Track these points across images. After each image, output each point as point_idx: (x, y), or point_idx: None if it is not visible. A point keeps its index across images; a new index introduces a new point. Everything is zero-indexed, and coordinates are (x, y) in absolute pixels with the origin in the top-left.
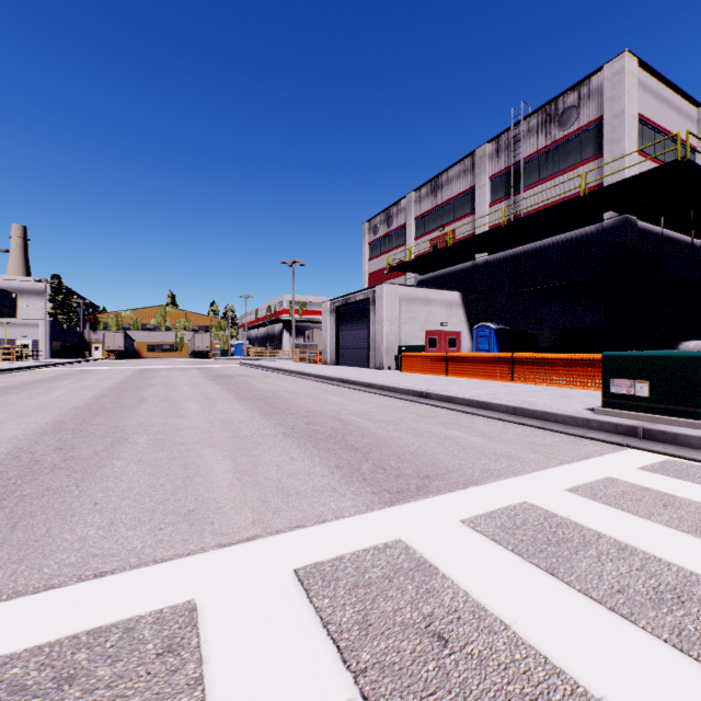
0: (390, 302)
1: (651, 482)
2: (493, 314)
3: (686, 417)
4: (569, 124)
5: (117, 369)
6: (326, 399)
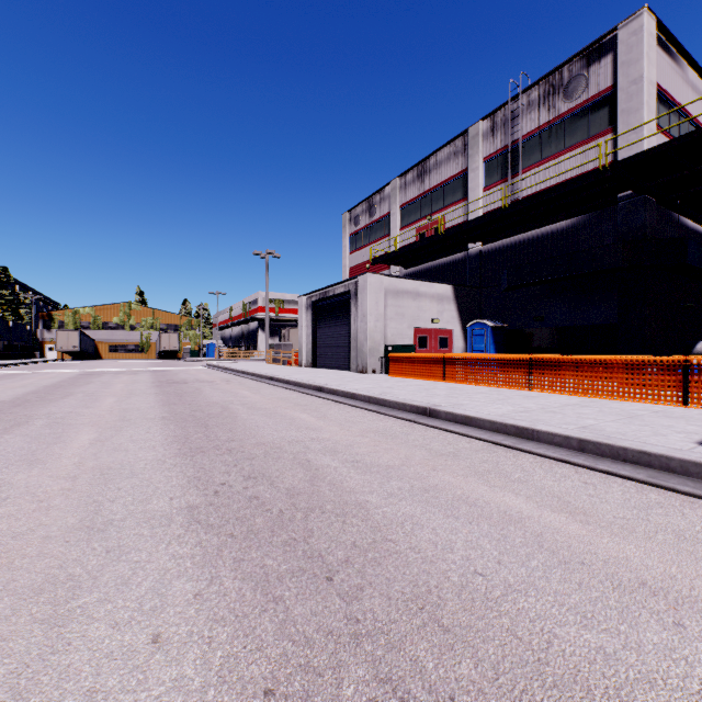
0: (375, 295)
1: None
2: (488, 311)
3: None
4: (576, 95)
5: (54, 373)
6: (293, 418)
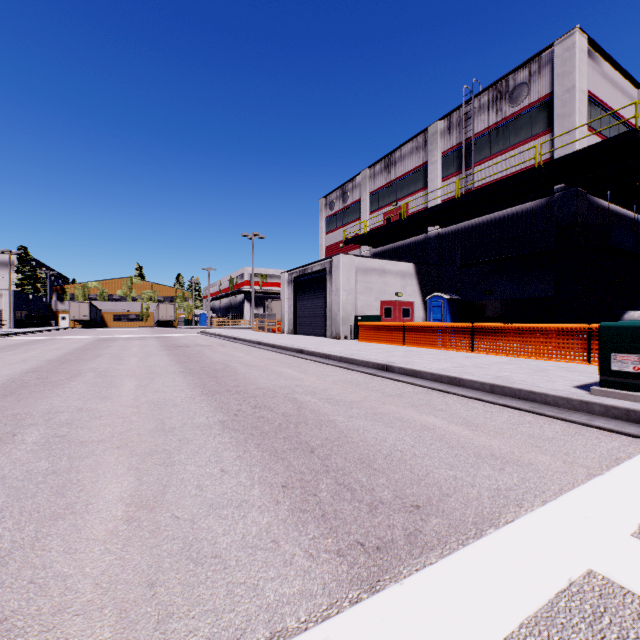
0: (346, 273)
1: None
2: (445, 285)
3: None
4: (519, 100)
5: (75, 339)
6: (281, 372)
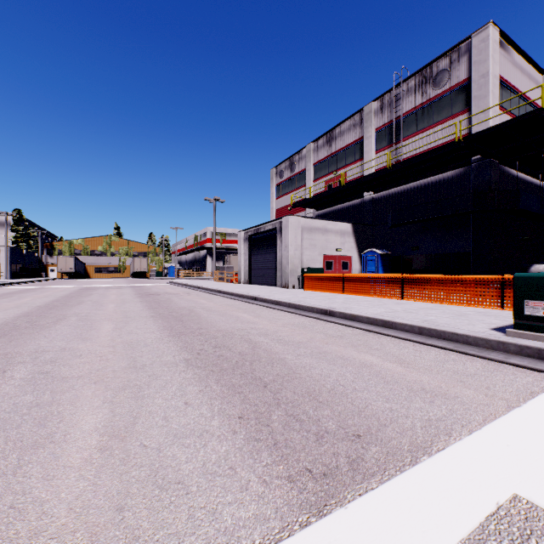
0: (294, 231)
1: None
2: (378, 242)
3: None
4: (441, 84)
5: (62, 288)
6: (238, 316)
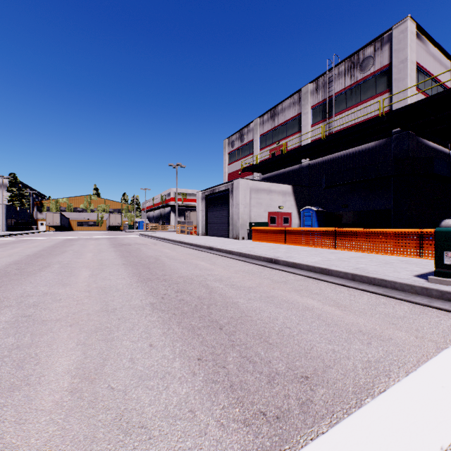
0: (243, 192)
1: None
2: (313, 201)
3: None
4: (367, 69)
5: (49, 239)
6: (196, 264)
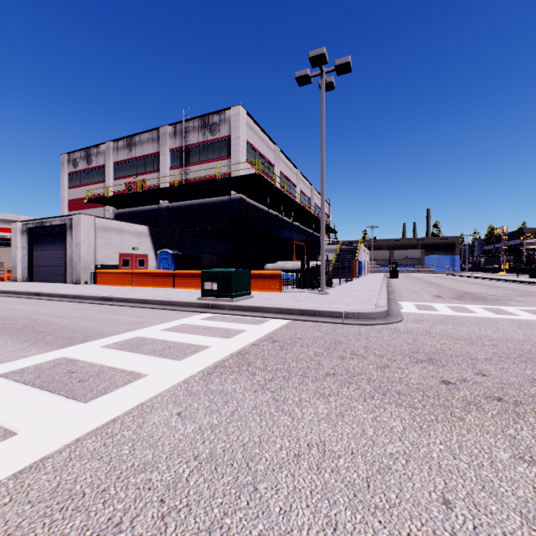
0: (87, 230)
1: (198, 323)
2: (172, 244)
3: (228, 297)
4: (215, 133)
5: None
6: (17, 308)
